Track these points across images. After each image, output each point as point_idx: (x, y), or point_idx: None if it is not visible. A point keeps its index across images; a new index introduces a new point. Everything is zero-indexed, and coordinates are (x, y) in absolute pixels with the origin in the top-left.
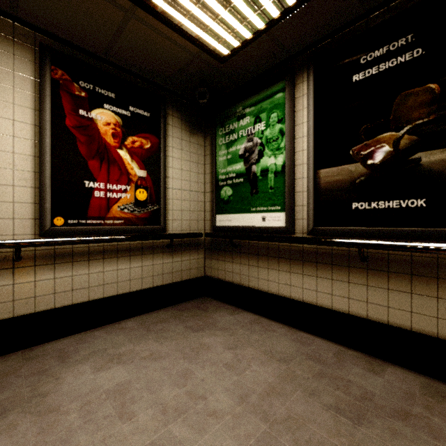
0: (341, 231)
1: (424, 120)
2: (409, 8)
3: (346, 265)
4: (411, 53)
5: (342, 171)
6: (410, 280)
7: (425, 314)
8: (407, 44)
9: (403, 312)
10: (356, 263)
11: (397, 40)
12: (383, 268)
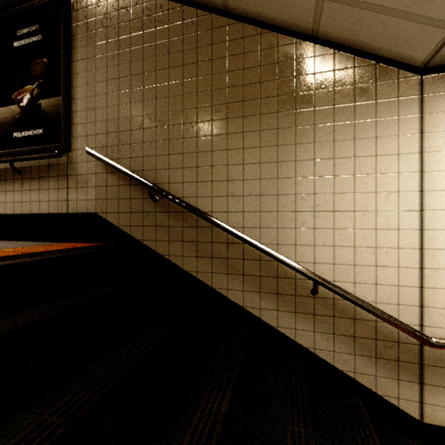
0: (6, 153)
1: (42, 80)
2: (34, 7)
3: (12, 178)
4: (38, 37)
5: (9, 110)
6: (39, 181)
7: (44, 201)
8: (36, 30)
9: (36, 203)
10: (17, 176)
11: (32, 26)
12: (29, 177)
